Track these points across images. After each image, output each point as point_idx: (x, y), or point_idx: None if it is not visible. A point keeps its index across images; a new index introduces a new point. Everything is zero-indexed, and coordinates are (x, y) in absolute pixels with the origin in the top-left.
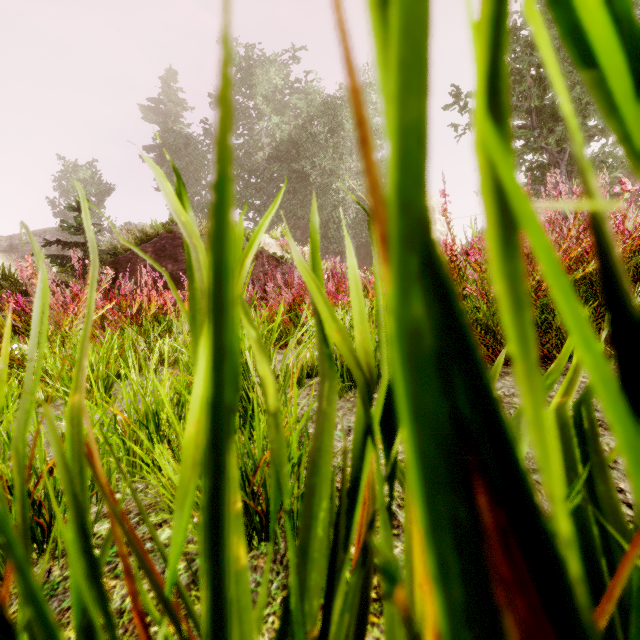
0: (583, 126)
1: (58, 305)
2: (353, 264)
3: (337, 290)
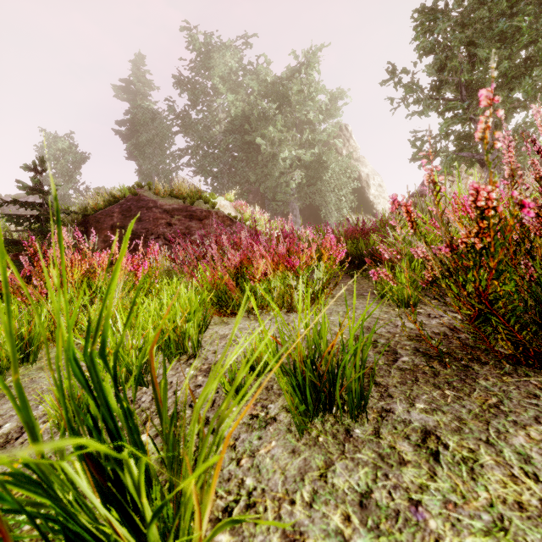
0: (509, 98)
1: None
2: None
3: (288, 251)
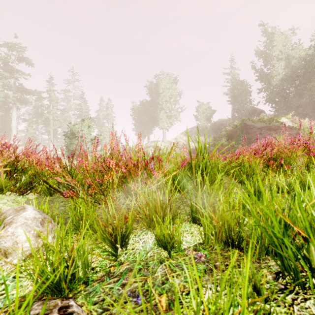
0: None
1: None
2: None
3: None
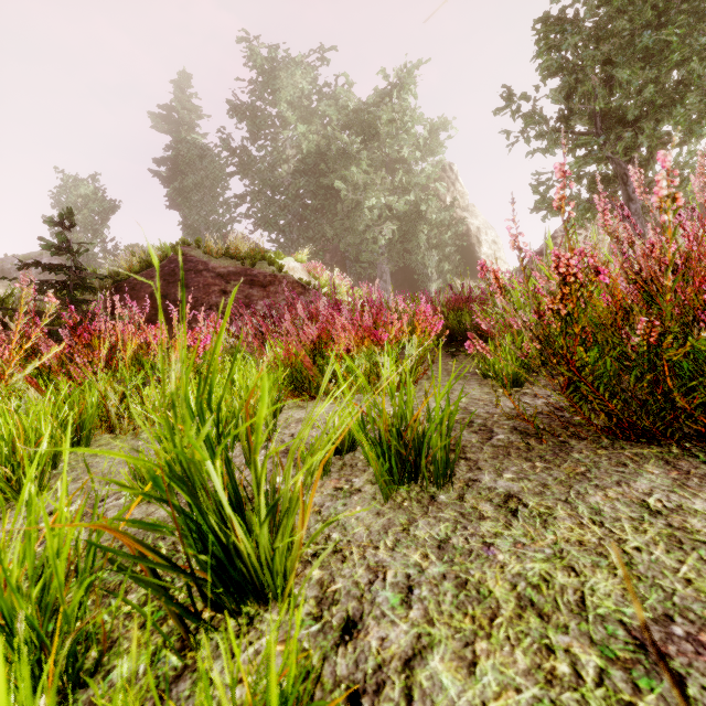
0: (656, 132)
1: None
2: None
3: (375, 324)
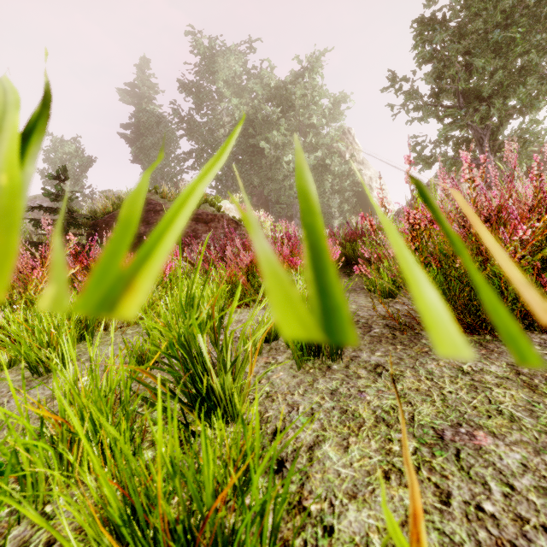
0: (504, 106)
1: (27, 268)
2: (433, 303)
3: (291, 253)
